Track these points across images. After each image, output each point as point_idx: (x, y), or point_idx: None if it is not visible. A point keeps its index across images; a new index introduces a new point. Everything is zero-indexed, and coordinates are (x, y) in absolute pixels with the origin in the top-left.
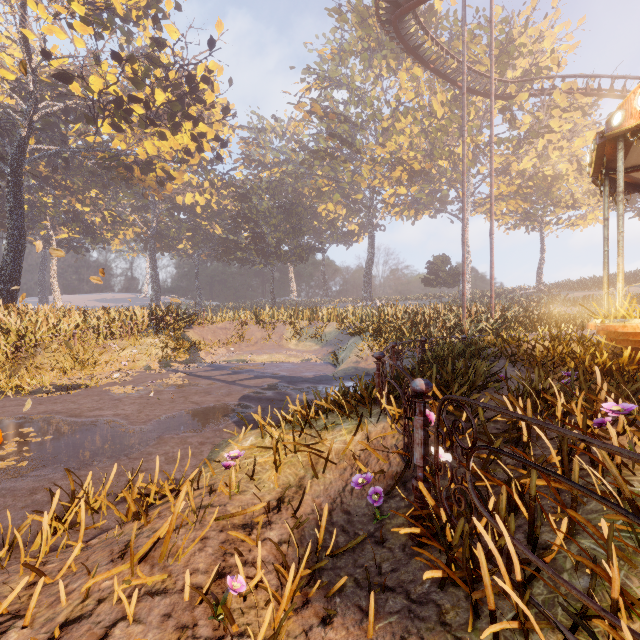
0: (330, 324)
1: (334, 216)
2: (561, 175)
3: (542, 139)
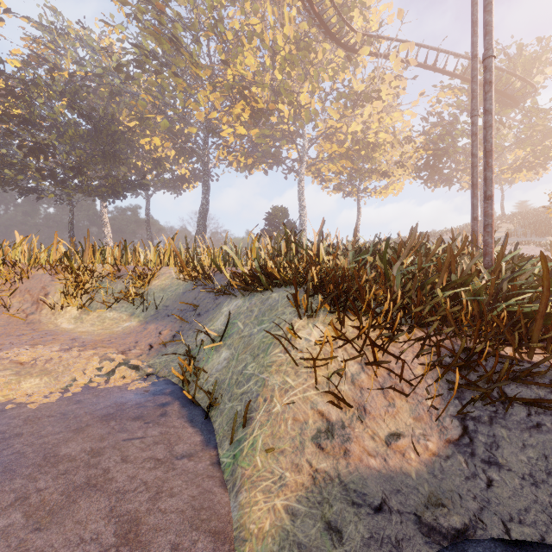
0: (163, 270)
1: (161, 157)
2: (380, 144)
3: (368, 107)
